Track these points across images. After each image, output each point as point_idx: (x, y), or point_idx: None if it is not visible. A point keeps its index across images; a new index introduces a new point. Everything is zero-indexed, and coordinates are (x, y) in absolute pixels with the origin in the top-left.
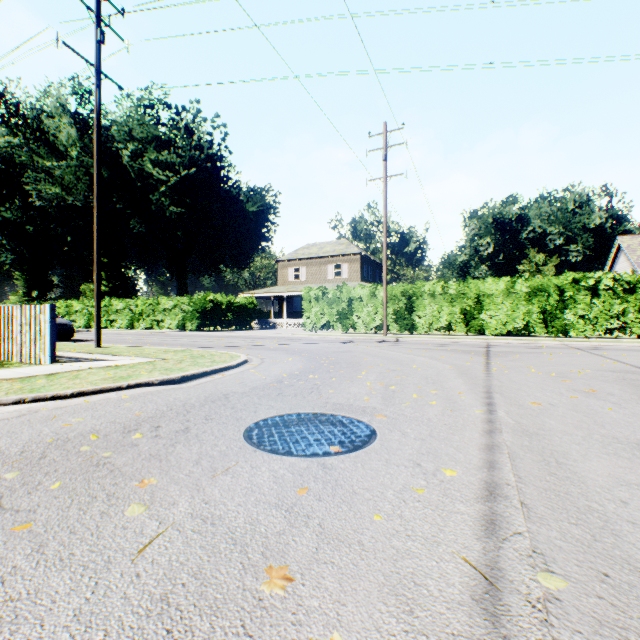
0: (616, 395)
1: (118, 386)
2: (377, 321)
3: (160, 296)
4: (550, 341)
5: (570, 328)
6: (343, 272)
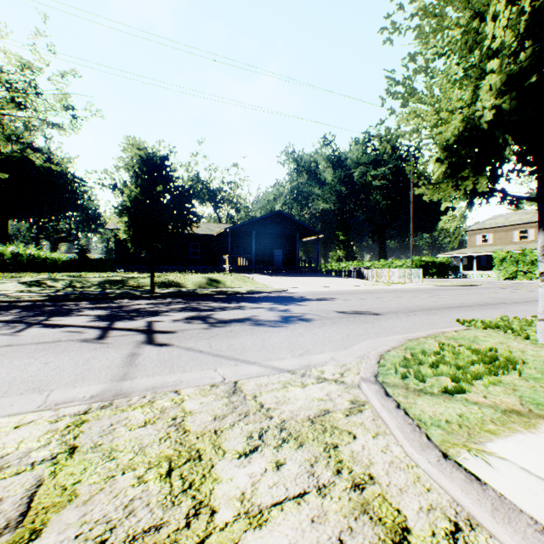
0: None
1: (458, 285)
2: None
3: (392, 259)
4: None
5: None
6: (528, 236)
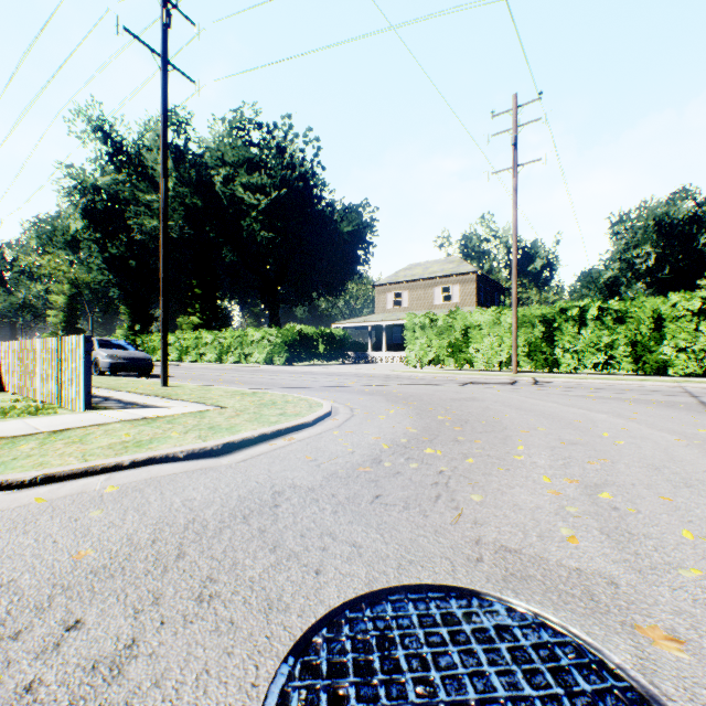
0: None
1: (115, 463)
2: (502, 355)
3: (248, 327)
4: None
5: None
6: (453, 295)
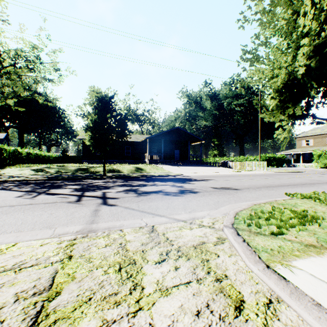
0: None
1: (290, 172)
2: None
3: (247, 155)
4: None
5: None
6: None
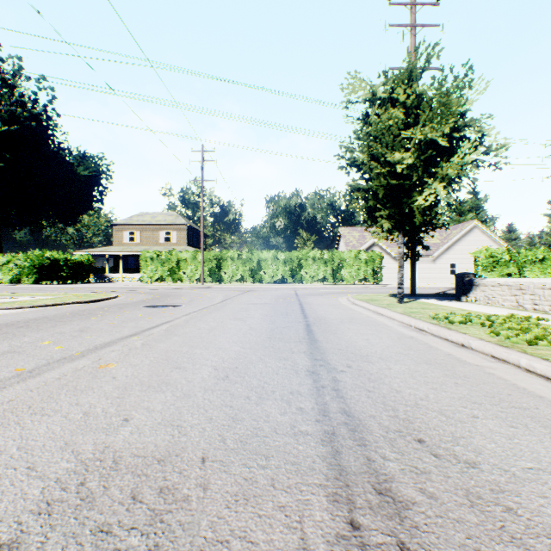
0: (267, 298)
1: (69, 302)
2: (198, 275)
3: None
4: (289, 286)
5: (304, 279)
6: (173, 238)
